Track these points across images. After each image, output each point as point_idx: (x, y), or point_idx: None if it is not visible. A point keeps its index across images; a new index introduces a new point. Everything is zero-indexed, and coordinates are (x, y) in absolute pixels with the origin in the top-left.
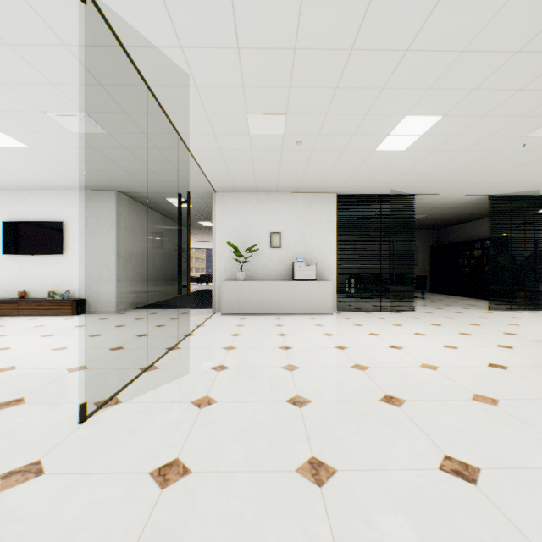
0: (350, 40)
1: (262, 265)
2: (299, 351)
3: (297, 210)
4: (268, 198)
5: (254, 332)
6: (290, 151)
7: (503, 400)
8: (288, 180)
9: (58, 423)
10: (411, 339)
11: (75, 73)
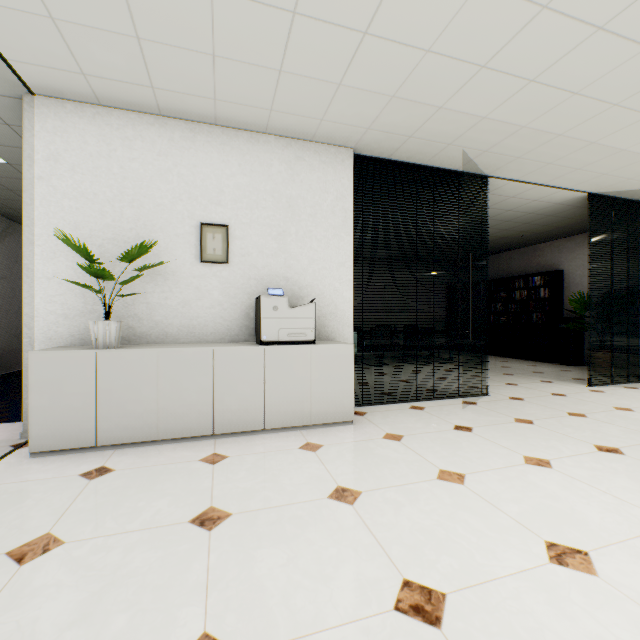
0: None
1: (178, 305)
2: None
3: (268, 175)
4: (195, 136)
5: None
6: None
7: None
8: (244, 62)
9: None
10: None
11: None
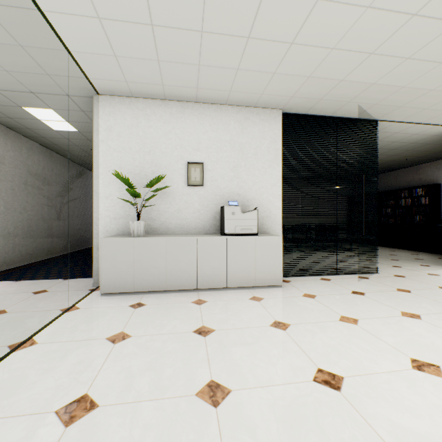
0: None
1: (175, 211)
2: None
3: (227, 131)
4: (184, 110)
5: (139, 380)
6: None
7: None
8: (216, 66)
9: None
10: None
11: None
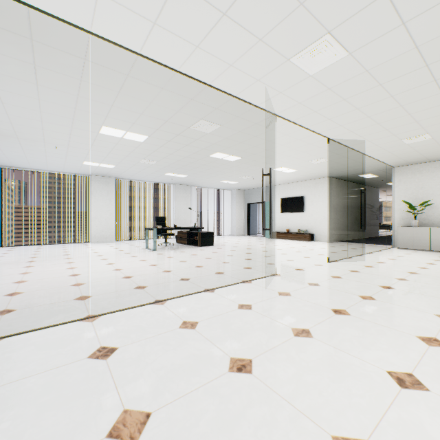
0: None
1: (437, 215)
2: (438, 266)
3: None
4: None
5: (415, 257)
6: None
7: None
8: None
9: (321, 261)
10: None
11: (321, 151)
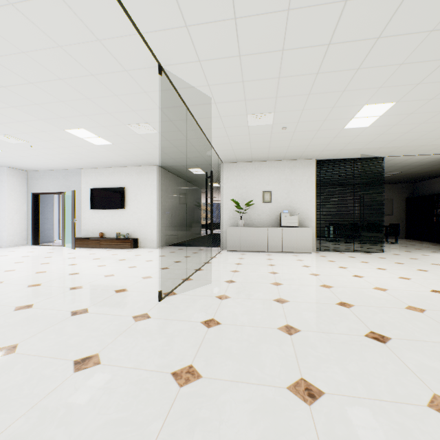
0: (316, 68)
1: (257, 215)
2: (283, 275)
3: (283, 173)
4: (261, 165)
5: (251, 263)
6: (277, 133)
7: (430, 310)
8: (276, 152)
9: (148, 300)
10: (372, 271)
11: (147, 104)
